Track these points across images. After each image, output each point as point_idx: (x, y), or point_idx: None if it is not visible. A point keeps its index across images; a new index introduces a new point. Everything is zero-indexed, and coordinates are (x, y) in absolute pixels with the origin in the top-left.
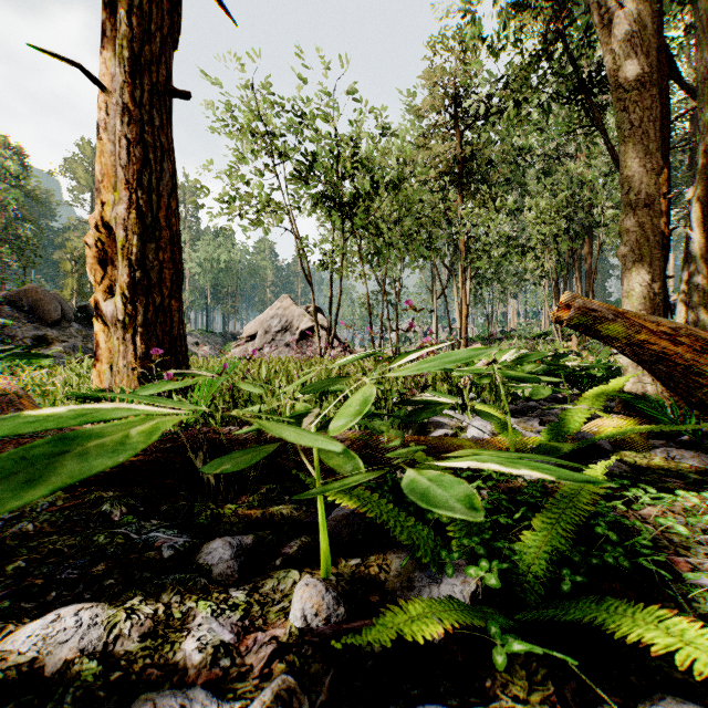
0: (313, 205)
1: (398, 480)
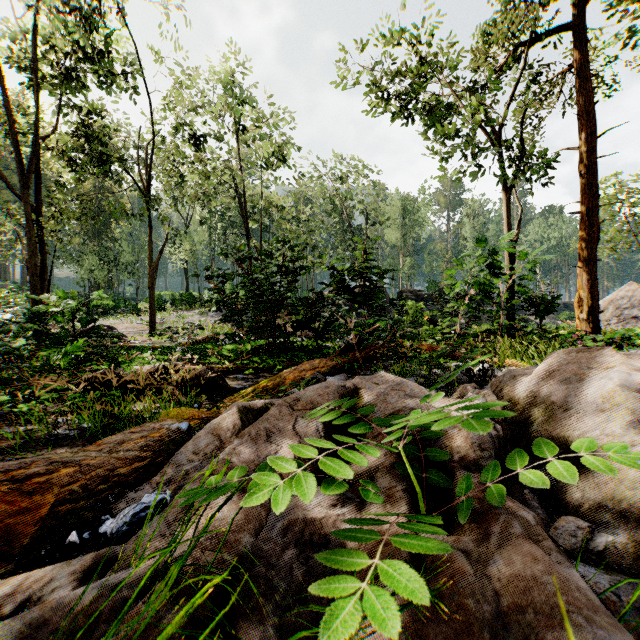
0: None
1: None
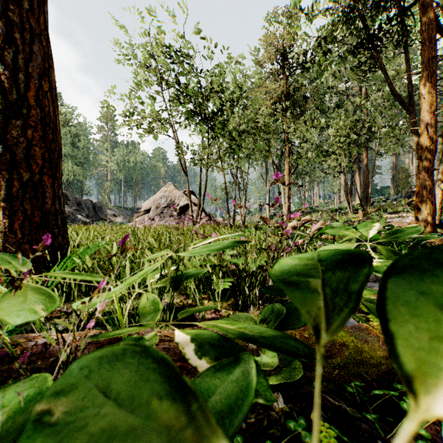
0: (187, 118)
1: None
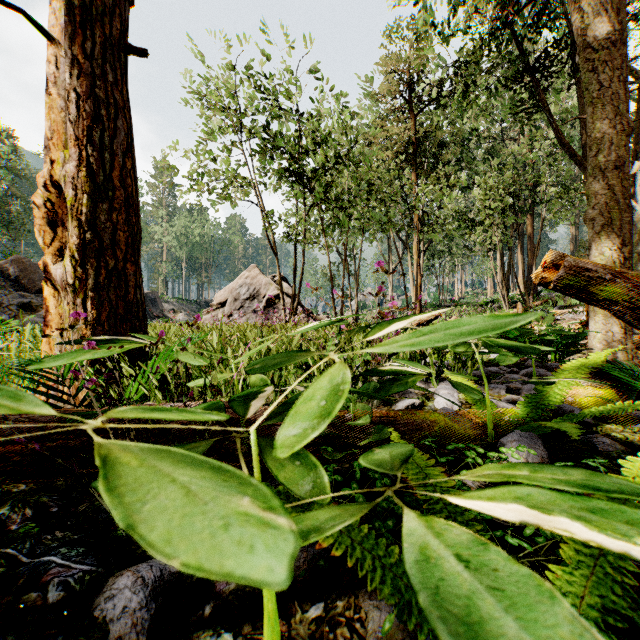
0: (278, 179)
1: (369, 473)
